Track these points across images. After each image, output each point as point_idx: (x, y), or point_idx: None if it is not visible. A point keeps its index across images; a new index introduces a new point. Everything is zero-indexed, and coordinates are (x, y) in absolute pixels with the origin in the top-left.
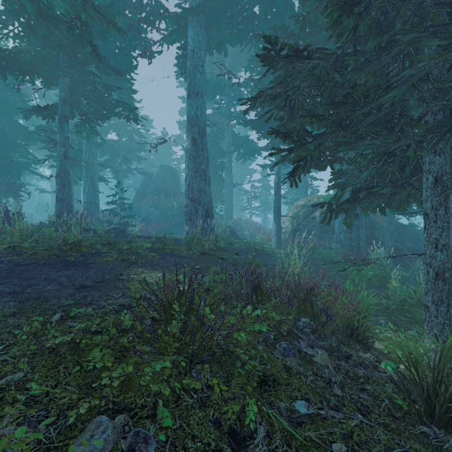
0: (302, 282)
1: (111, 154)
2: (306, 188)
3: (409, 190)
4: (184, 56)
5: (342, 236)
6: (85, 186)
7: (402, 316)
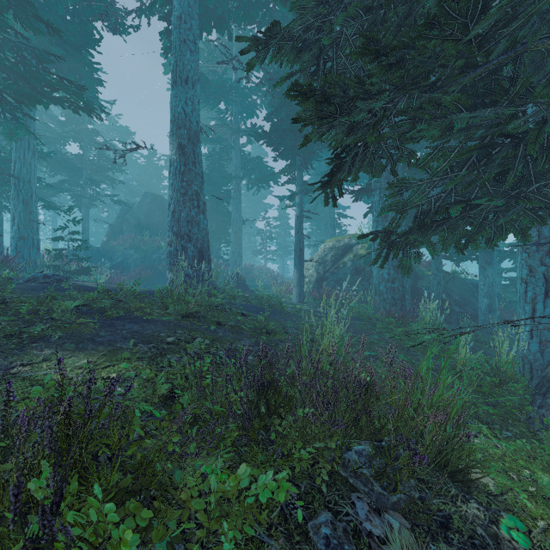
0: (351, 369)
1: (71, 173)
2: (333, 227)
3: (518, 209)
4: (170, 32)
5: (382, 286)
6: (14, 213)
7: (488, 407)
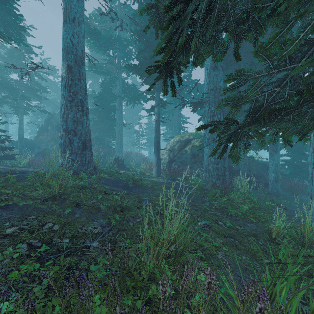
0: None
1: (11, 92)
2: (179, 128)
3: None
4: None
5: (210, 166)
6: None
7: None
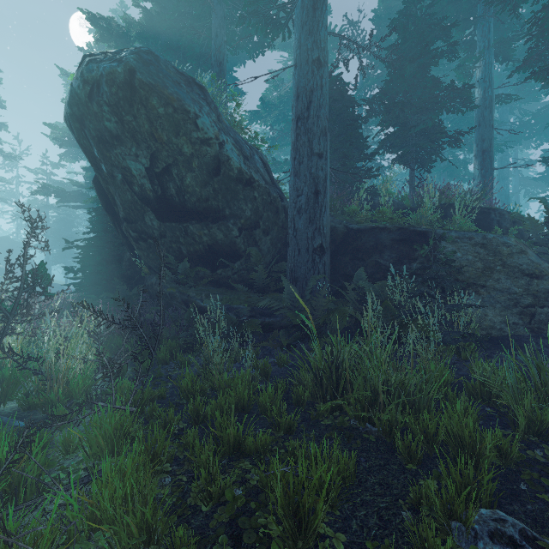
0: None
1: None
2: None
3: None
4: None
5: None
6: None
7: None
